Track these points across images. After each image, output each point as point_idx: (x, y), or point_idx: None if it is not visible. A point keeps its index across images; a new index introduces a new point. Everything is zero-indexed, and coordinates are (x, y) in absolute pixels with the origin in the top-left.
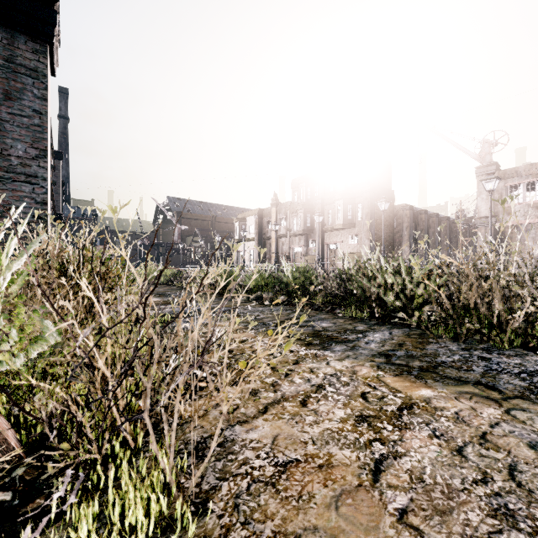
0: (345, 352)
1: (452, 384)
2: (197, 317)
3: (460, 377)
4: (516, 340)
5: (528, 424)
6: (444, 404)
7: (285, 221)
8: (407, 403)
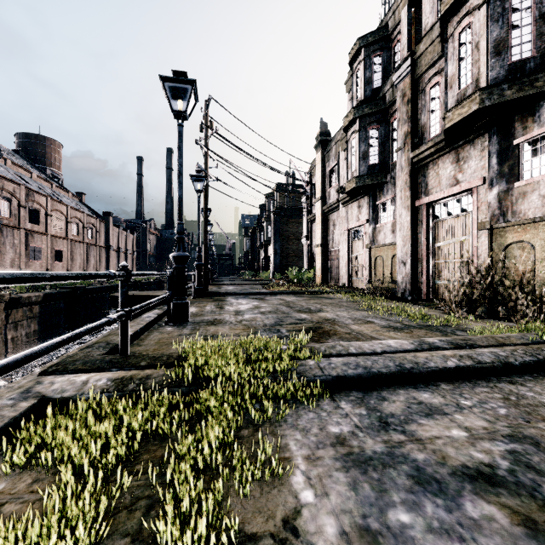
0: None
1: None
2: None
3: None
4: None
5: None
6: None
7: None
8: None
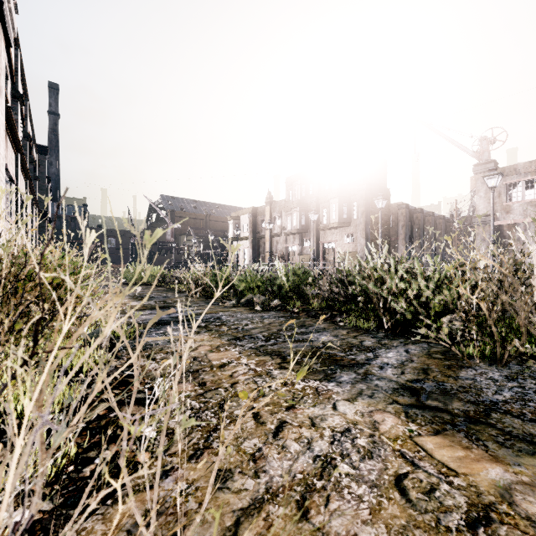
0: (355, 385)
1: (528, 453)
2: (173, 327)
3: (531, 434)
4: None
5: None
6: None
7: (279, 220)
8: (476, 504)
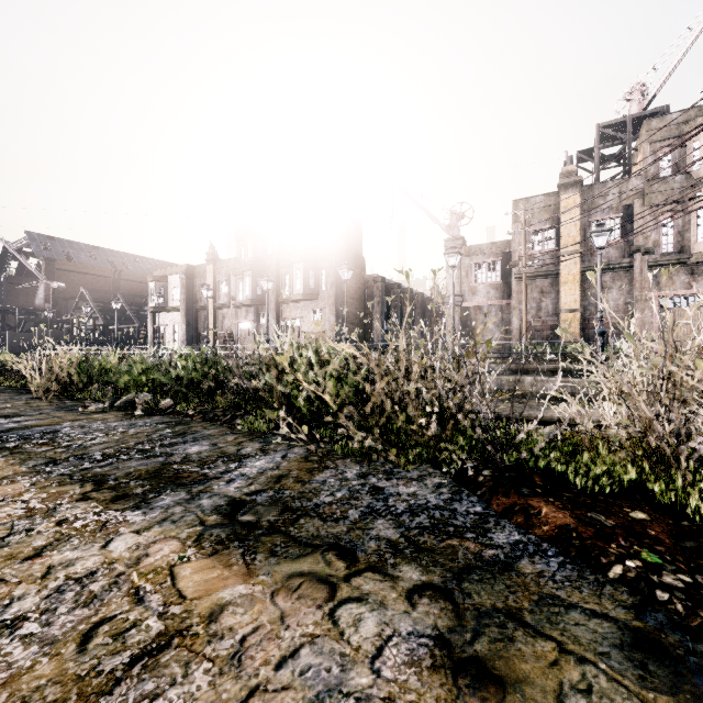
0: (170, 509)
1: (292, 557)
2: None
3: (317, 536)
4: (426, 455)
5: (346, 637)
6: (238, 619)
7: (227, 285)
8: (169, 632)
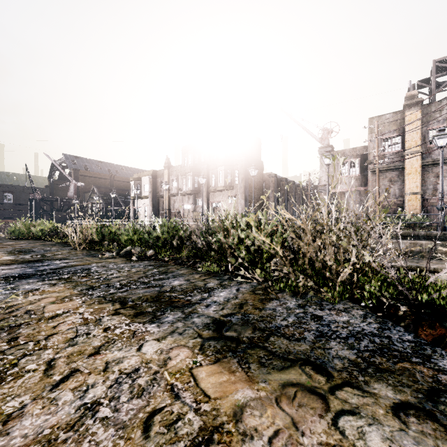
0: (174, 324)
1: (278, 369)
2: (30, 281)
3: (289, 352)
4: (344, 292)
5: None
6: (258, 421)
7: (176, 182)
8: (207, 428)
